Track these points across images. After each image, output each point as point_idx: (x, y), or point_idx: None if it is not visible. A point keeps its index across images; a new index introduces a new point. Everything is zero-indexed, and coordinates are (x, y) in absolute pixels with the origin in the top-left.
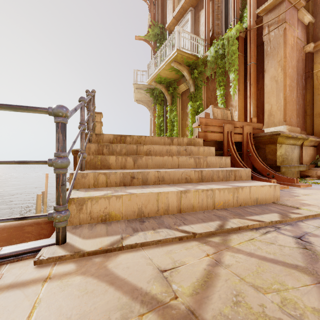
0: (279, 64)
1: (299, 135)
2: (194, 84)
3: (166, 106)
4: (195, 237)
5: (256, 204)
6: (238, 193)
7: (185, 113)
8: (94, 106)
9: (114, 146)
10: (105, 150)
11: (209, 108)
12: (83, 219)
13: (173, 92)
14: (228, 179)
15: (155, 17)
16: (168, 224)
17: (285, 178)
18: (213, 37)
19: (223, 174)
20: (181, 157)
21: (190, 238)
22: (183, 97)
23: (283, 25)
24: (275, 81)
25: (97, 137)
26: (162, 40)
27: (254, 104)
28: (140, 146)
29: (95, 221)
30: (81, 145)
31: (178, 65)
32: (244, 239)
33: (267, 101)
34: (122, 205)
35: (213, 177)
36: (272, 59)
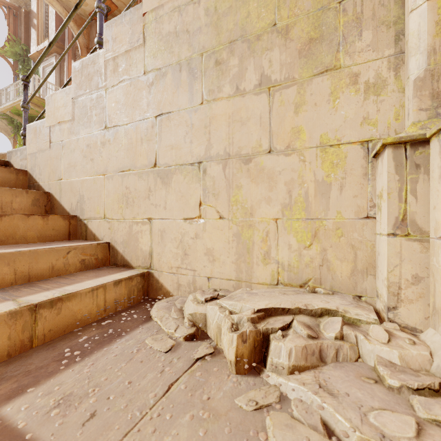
0: None
1: None
2: None
3: None
4: None
5: None
6: None
7: None
8: None
9: None
10: None
11: None
12: None
13: None
14: None
15: (16, 31)
16: None
17: None
18: None
19: None
20: None
21: None
22: None
23: None
24: None
25: None
26: (26, 64)
27: None
28: None
29: None
30: None
31: (36, 107)
32: None
33: None
34: None
35: None
36: None
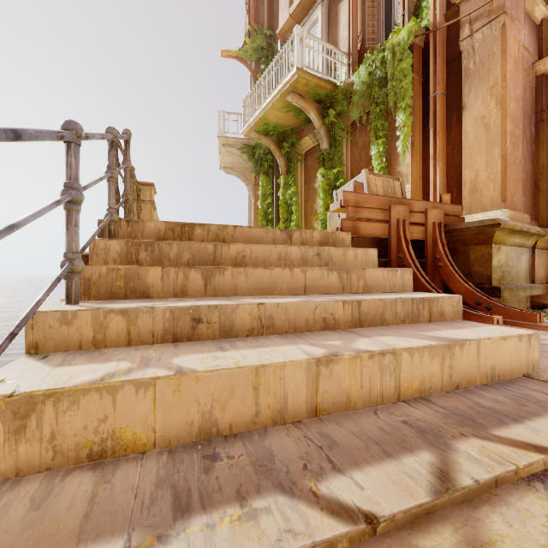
0: (493, 93)
1: (532, 228)
2: (329, 135)
3: (278, 177)
4: (376, 533)
5: (492, 382)
6: (453, 358)
7: (312, 189)
8: (128, 163)
9: (165, 245)
10: (143, 255)
11: (361, 175)
12: (30, 459)
13: (289, 151)
14: (415, 320)
15: (257, 17)
16: (285, 468)
17: (516, 312)
18: (363, 50)
19: (406, 308)
20: (310, 270)
21: (361, 540)
22: (308, 160)
23: (500, 19)
24: (485, 125)
25: (130, 226)
26: (270, 58)
27: (442, 171)
28: (223, 247)
29: (68, 460)
30: (69, 241)
31: (299, 100)
32: (537, 541)
33: (468, 164)
34: (154, 408)
35: (385, 315)
36: (478, 85)
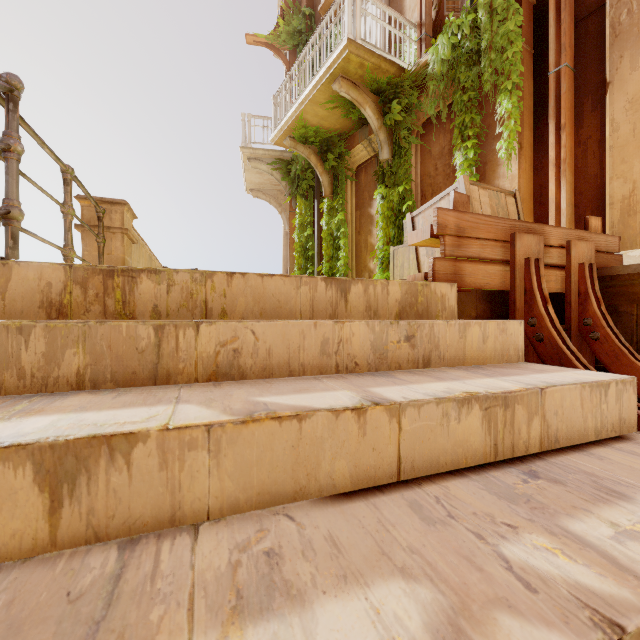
0: None
1: None
2: (391, 140)
3: (320, 201)
4: None
5: None
6: None
7: (367, 216)
8: (11, 143)
9: (4, 333)
10: None
11: (456, 185)
12: None
13: (336, 165)
14: None
15: None
16: None
17: None
18: (440, 20)
19: None
20: (413, 409)
21: None
22: (362, 177)
23: None
24: None
25: None
26: None
27: (569, 184)
28: (180, 330)
29: None
30: None
31: (350, 89)
32: None
33: (617, 172)
34: None
35: None
36: (636, 46)
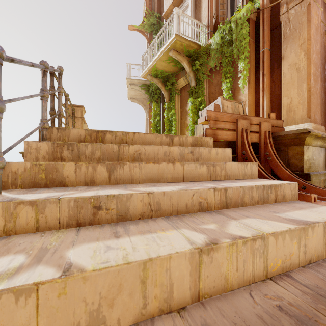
0: (302, 48)
1: None
2: (195, 77)
3: (163, 104)
4: None
5: None
6: (307, 238)
7: (185, 111)
8: (60, 89)
9: (82, 146)
10: (65, 153)
11: (217, 100)
12: None
13: (171, 87)
14: (266, 201)
15: (151, 5)
16: None
17: (323, 191)
18: (217, 24)
19: (259, 192)
20: (187, 164)
21: None
22: (182, 93)
23: (306, 0)
24: (296, 69)
25: (59, 132)
26: (158, 30)
27: (268, 98)
28: (124, 147)
29: None
30: None
31: (177, 55)
32: None
33: (285, 94)
34: (36, 314)
35: (244, 198)
36: (292, 43)
